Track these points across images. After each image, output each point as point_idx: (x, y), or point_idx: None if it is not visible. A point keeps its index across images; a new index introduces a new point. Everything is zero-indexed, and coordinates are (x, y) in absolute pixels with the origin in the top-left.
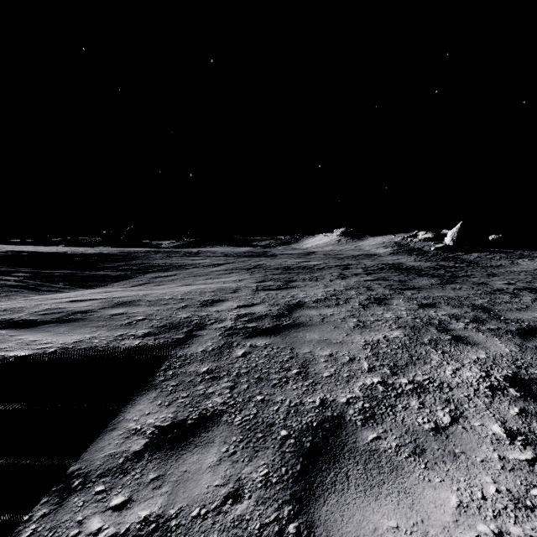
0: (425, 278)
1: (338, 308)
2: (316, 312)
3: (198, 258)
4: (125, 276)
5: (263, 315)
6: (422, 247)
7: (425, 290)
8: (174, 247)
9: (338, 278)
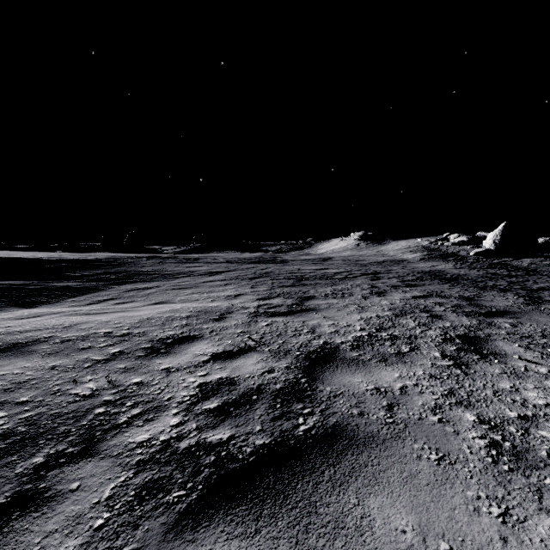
0: (496, 294)
1: (407, 366)
2: (367, 380)
3: (195, 264)
4: (93, 288)
5: (253, 387)
6: (457, 251)
7: (524, 317)
8: (178, 252)
9: (373, 294)
